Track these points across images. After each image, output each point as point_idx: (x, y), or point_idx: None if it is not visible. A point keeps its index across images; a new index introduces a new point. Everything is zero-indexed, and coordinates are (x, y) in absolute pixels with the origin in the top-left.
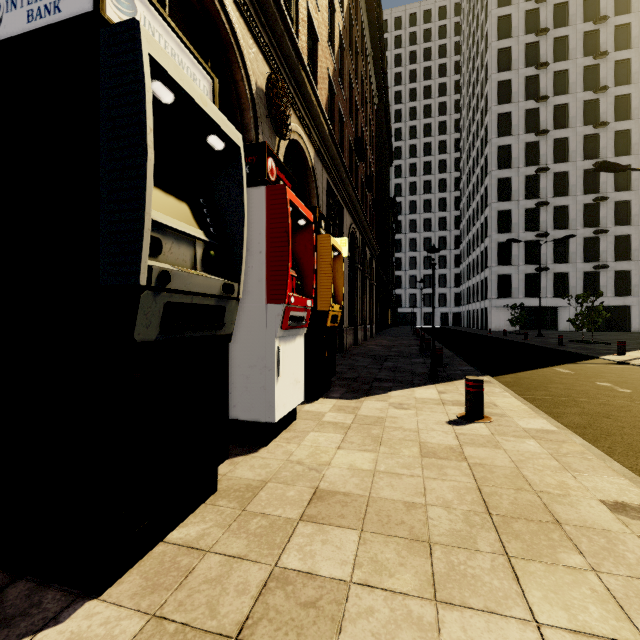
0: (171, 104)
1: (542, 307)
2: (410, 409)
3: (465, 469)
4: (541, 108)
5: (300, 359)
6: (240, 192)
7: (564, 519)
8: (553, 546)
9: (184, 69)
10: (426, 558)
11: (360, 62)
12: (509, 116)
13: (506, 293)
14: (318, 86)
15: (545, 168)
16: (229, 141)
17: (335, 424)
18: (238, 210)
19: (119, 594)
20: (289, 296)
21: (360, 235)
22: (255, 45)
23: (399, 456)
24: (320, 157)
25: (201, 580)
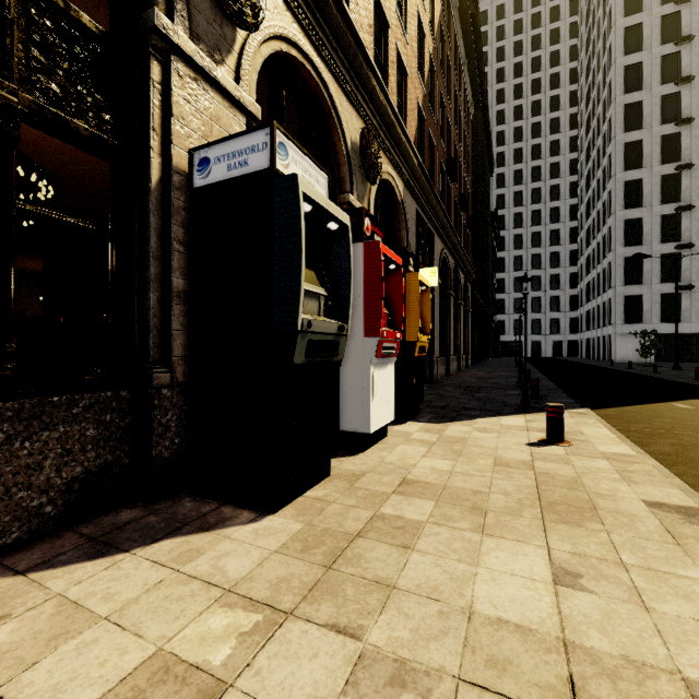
0: (309, 211)
1: (685, 334)
2: (493, 433)
3: (530, 475)
4: (683, 92)
5: (391, 384)
6: (348, 258)
7: (601, 507)
8: (582, 519)
9: (312, 178)
10: (481, 517)
11: (453, 76)
12: (639, 106)
13: (635, 317)
14: (407, 119)
15: (688, 164)
16: (341, 224)
17: (421, 441)
18: (347, 271)
19: (284, 514)
20: (382, 331)
21: (453, 259)
22: (350, 106)
23: (474, 464)
24: (409, 189)
25: (331, 513)
